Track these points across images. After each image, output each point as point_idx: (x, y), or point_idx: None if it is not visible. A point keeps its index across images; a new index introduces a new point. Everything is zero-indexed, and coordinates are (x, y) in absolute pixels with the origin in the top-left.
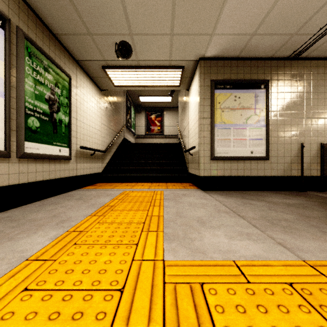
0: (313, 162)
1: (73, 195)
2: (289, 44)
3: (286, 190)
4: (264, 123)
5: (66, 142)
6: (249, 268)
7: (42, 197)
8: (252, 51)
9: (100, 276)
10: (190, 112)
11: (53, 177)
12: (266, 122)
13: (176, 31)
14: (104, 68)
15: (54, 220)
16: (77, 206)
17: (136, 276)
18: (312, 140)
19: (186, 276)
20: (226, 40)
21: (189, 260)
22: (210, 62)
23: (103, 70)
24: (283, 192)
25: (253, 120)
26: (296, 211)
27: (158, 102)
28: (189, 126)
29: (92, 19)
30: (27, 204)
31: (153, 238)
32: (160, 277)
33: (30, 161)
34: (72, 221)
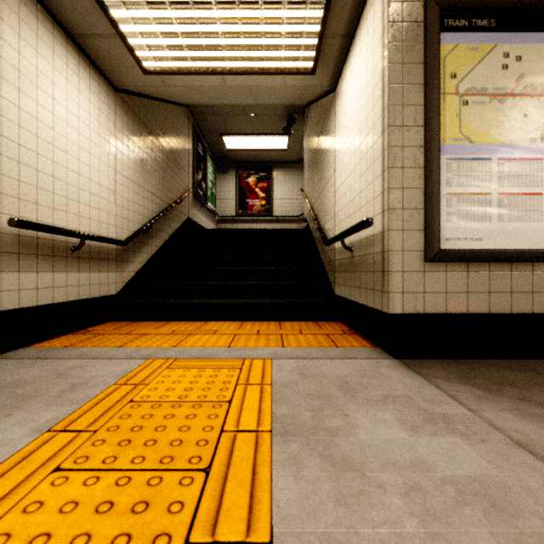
0: None
1: None
2: None
3: None
4: None
5: None
6: None
7: None
8: None
9: None
10: (344, 137)
11: None
12: None
13: None
14: None
15: None
16: None
17: None
18: None
19: None
20: None
21: None
22: None
23: None
24: None
25: None
26: None
27: (262, 150)
28: (337, 178)
29: None
30: None
31: None
32: None
33: None
34: None
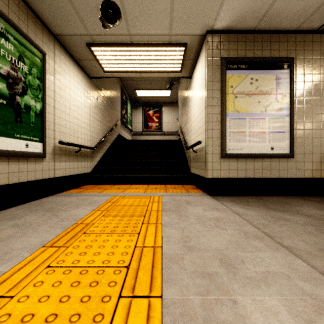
0: None
1: (45, 203)
2: None
3: (314, 196)
4: (288, 112)
5: (37, 135)
6: None
7: None
8: (274, 20)
9: None
10: (194, 102)
11: (15, 180)
12: (290, 111)
13: None
14: (90, 46)
15: None
16: (39, 223)
17: None
18: None
19: None
20: (244, 2)
21: None
22: (220, 36)
23: (89, 49)
24: (313, 199)
25: (273, 109)
26: None
27: (156, 97)
28: (191, 119)
29: None
30: None
31: None
32: None
33: None
34: (6, 261)
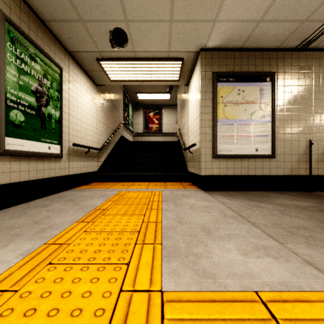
0: (322, 160)
1: (64, 196)
2: (298, 32)
3: (293, 191)
4: (270, 119)
5: (56, 139)
6: (280, 306)
7: (29, 199)
8: (257, 40)
9: (72, 321)
10: (190, 108)
11: (41, 176)
12: (272, 118)
13: (176, 17)
14: (99, 60)
15: (34, 228)
16: (66, 209)
17: (122, 322)
18: (322, 137)
19: (193, 321)
20: (230, 28)
21: (196, 291)
22: (212, 53)
23: (98, 63)
24: (291, 193)
25: (258, 116)
26: (312, 215)
27: (157, 100)
28: (188, 123)
29: (83, 2)
30: (10, 206)
31: (148, 255)
32: (156, 323)
33: (13, 159)
34: (54, 229)
